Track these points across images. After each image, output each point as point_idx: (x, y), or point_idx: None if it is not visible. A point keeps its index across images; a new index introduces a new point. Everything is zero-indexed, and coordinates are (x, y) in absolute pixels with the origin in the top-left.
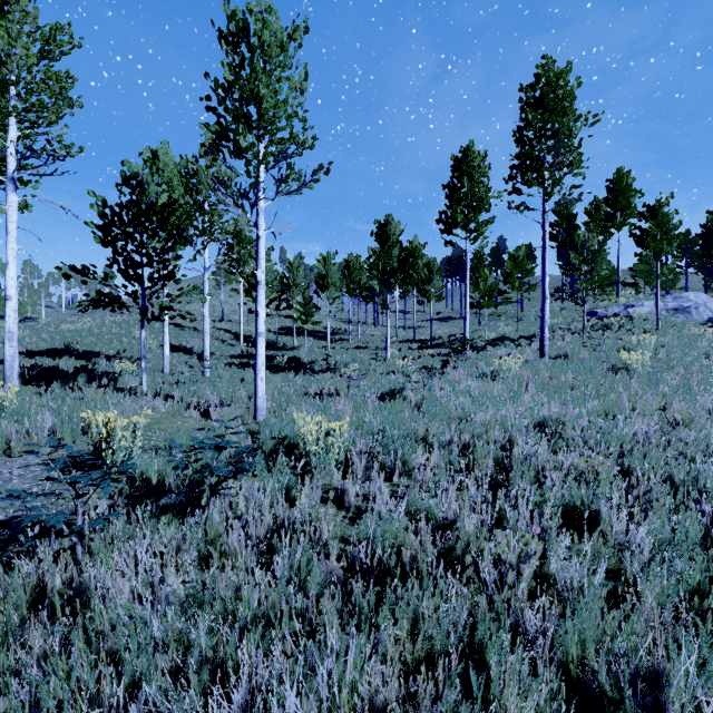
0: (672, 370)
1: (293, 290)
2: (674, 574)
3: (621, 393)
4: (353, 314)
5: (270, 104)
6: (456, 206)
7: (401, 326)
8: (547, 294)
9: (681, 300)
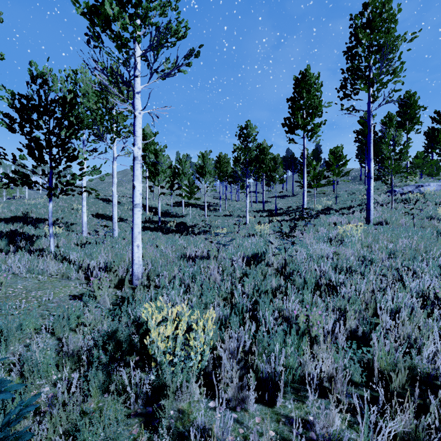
0: None
1: (182, 176)
2: None
3: None
4: (223, 194)
5: None
6: (297, 113)
7: (254, 201)
8: (372, 175)
9: None
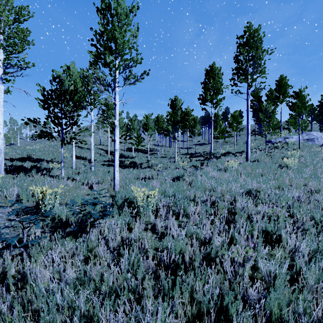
0: (307, 167)
1: (132, 131)
2: (321, 268)
3: (285, 178)
4: (160, 142)
5: (120, 41)
6: (207, 92)
7: (181, 147)
8: (249, 132)
9: (309, 135)
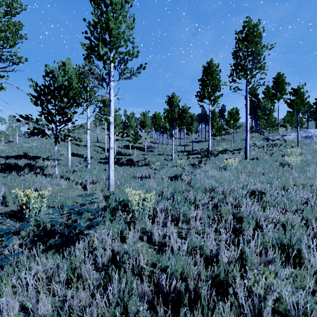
0: (309, 165)
1: (129, 128)
2: None
3: (288, 177)
4: (157, 139)
5: (115, 32)
6: (204, 89)
7: (178, 145)
8: (248, 129)
9: (307, 132)
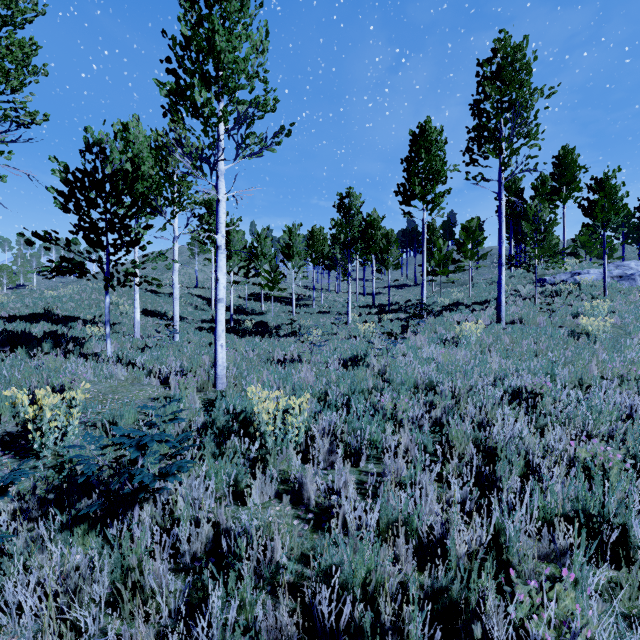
0: (629, 335)
1: (261, 259)
2: None
3: (589, 361)
4: (317, 282)
5: (228, 59)
6: (414, 178)
7: (361, 293)
8: (503, 261)
9: (623, 268)
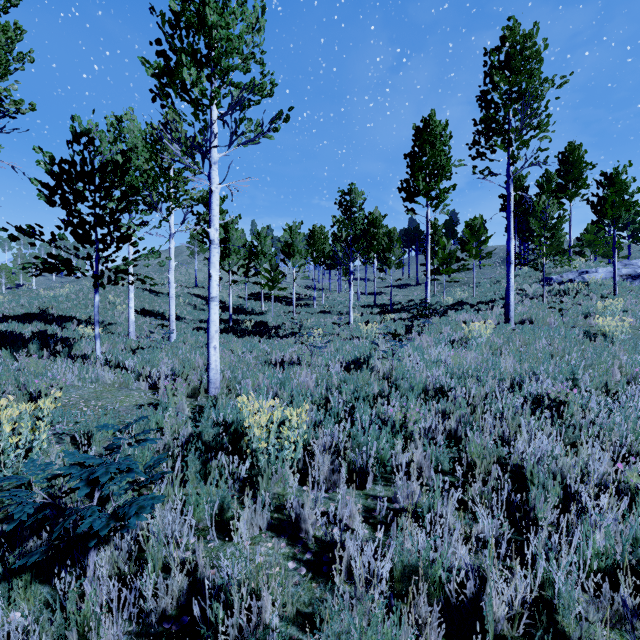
0: None
1: (261, 258)
2: None
3: (611, 364)
4: (318, 281)
5: (220, 35)
6: (418, 174)
7: (362, 293)
8: (512, 259)
9: (631, 267)
